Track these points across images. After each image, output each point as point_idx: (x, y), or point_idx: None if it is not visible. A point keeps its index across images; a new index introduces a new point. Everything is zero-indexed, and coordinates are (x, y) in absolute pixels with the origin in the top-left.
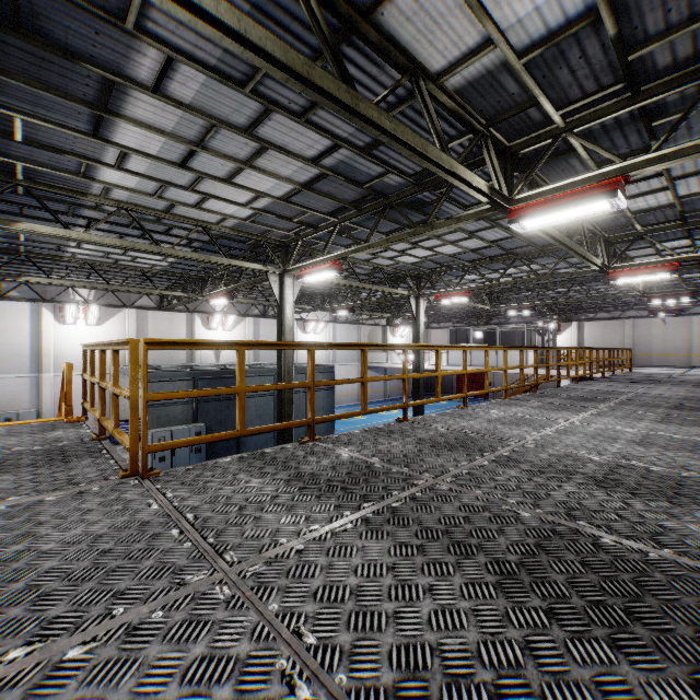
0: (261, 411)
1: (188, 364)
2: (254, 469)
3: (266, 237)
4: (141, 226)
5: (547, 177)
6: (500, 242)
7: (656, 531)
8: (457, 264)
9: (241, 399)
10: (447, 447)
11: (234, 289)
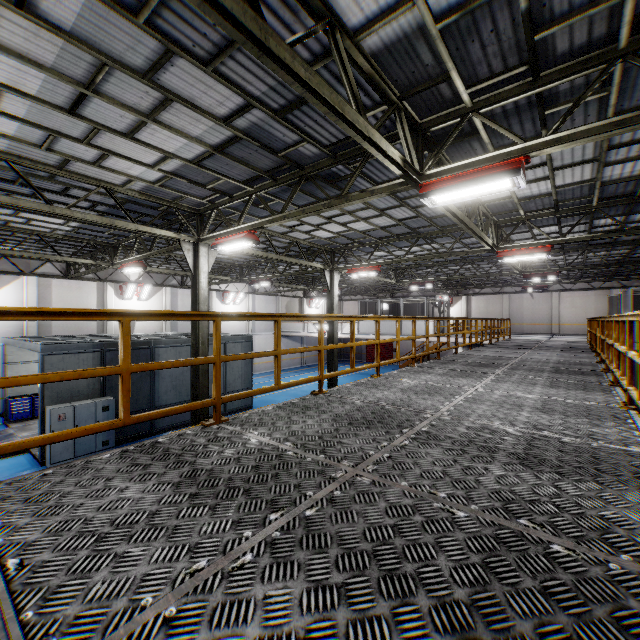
0: (177, 382)
1: (98, 335)
2: (136, 469)
3: (179, 204)
4: (28, 182)
5: (451, 159)
6: (407, 221)
7: (602, 525)
8: (368, 240)
9: (124, 381)
10: (365, 424)
11: (146, 257)
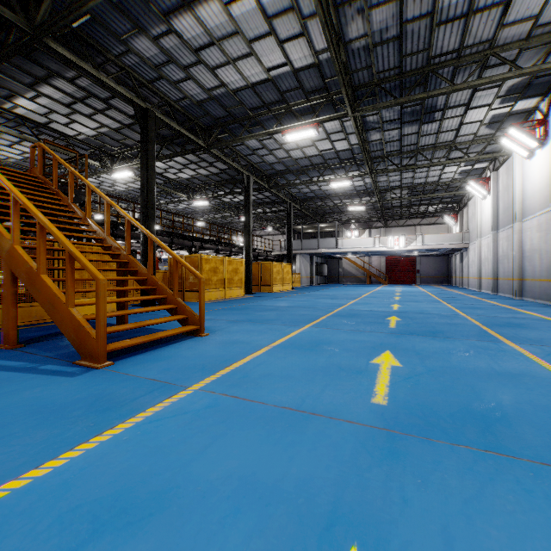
0: None
1: None
2: None
3: None
4: None
5: None
6: None
7: None
8: None
9: None
10: None
11: None
